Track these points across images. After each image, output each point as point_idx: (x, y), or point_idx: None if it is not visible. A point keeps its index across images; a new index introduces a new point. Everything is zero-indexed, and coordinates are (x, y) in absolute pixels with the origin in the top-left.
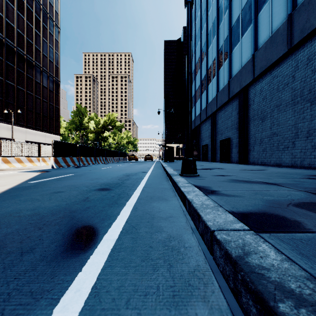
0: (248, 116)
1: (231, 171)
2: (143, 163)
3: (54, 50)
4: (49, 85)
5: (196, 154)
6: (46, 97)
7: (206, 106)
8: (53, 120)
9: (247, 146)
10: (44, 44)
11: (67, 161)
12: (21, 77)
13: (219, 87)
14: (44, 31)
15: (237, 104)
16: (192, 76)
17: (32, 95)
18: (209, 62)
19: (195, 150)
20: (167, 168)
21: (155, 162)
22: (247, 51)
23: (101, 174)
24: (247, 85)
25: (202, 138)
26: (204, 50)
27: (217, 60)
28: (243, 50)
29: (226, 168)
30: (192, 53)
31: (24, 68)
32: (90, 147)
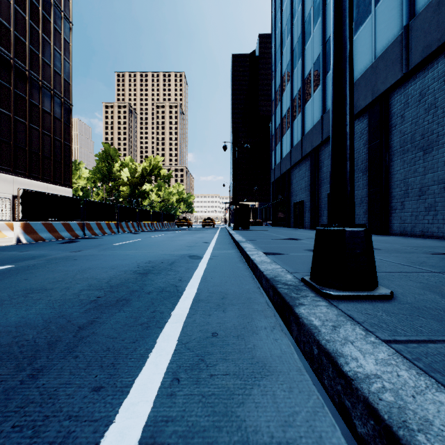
0: (389, 146)
1: (424, 260)
2: (200, 231)
3: (62, 56)
4: (54, 110)
5: (283, 216)
6: (49, 128)
7: (302, 139)
8: (60, 164)
9: (387, 201)
10: (46, 45)
11: (56, 229)
12: (5, 94)
13: (327, 103)
14: (46, 25)
15: (363, 129)
16: (277, 95)
17: (25, 123)
18: (307, 67)
19: (280, 211)
20: (246, 247)
21: (219, 230)
22: (389, 25)
23: (82, 266)
24: (388, 89)
25: (294, 191)
26: (298, 50)
27: (324, 59)
28: (379, 27)
29: (378, 247)
30: (277, 59)
31: (11, 80)
32: (108, 205)
